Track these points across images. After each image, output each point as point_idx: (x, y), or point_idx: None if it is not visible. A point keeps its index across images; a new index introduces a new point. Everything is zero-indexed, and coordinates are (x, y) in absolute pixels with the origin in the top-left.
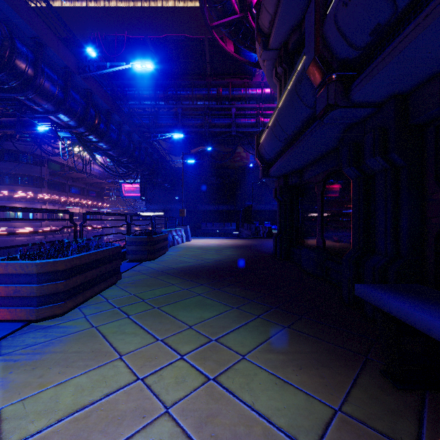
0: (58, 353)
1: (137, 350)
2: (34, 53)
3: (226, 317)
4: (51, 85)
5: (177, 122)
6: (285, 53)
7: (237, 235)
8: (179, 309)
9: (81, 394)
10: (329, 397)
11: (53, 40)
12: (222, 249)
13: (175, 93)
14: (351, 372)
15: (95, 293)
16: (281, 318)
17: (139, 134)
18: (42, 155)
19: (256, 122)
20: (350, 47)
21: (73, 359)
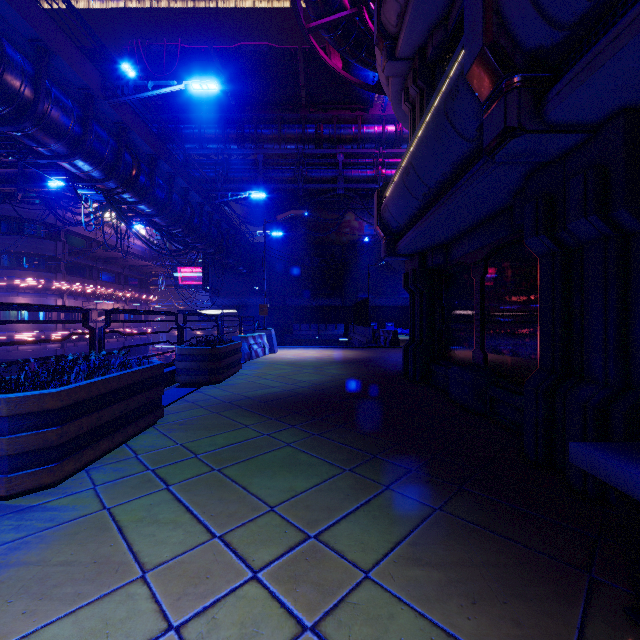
0: (32, 566)
1: (175, 560)
2: (35, 66)
3: (333, 489)
4: (61, 115)
5: (256, 174)
6: (422, 64)
7: (346, 343)
8: (255, 472)
9: None
10: None
11: (64, 44)
12: (324, 366)
13: (254, 132)
14: (570, 612)
15: (118, 443)
16: (426, 491)
17: (200, 192)
18: (57, 225)
19: (375, 175)
20: (548, 26)
21: (55, 581)
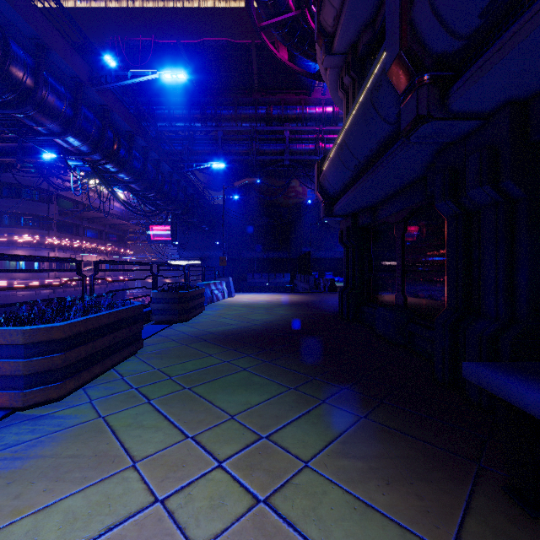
0: (47, 458)
1: (158, 454)
2: (34, 59)
3: (280, 403)
4: (56, 100)
5: (216, 148)
6: (354, 58)
7: (291, 289)
8: (218, 390)
9: (72, 528)
10: (434, 532)
11: (59, 42)
12: (273, 308)
13: (215, 113)
14: (461, 490)
15: (107, 367)
16: (355, 404)
17: (170, 163)
18: (50, 190)
19: (316, 149)
20: (450, 36)
21: (66, 468)
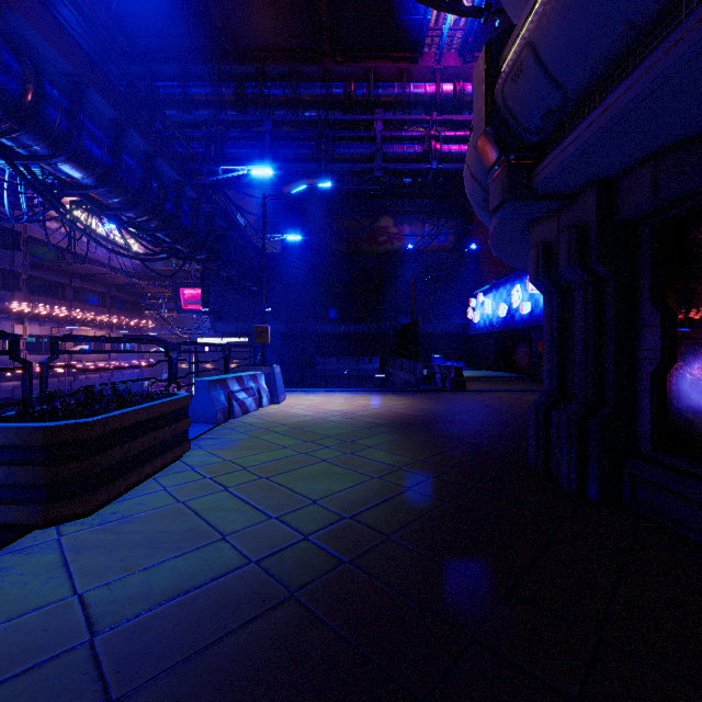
0: None
1: None
2: None
3: None
4: None
5: (262, 150)
6: None
7: (382, 379)
8: None
9: None
10: None
11: None
12: (358, 437)
13: (259, 91)
14: None
15: None
16: None
17: (176, 165)
18: (15, 230)
19: (425, 151)
20: None
21: None
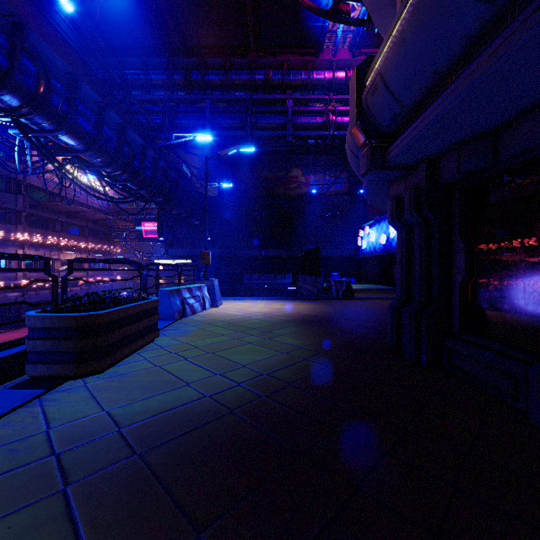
0: None
1: None
2: None
3: None
4: None
5: (204, 121)
6: None
7: (293, 291)
8: None
9: None
10: None
11: None
12: (274, 329)
13: (201, 77)
14: None
15: None
16: None
17: (141, 133)
18: (18, 179)
19: (325, 122)
20: None
21: None
